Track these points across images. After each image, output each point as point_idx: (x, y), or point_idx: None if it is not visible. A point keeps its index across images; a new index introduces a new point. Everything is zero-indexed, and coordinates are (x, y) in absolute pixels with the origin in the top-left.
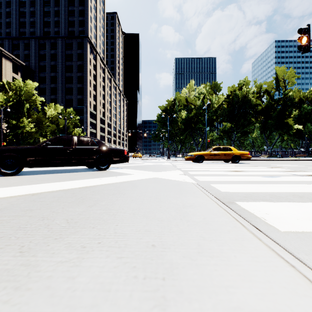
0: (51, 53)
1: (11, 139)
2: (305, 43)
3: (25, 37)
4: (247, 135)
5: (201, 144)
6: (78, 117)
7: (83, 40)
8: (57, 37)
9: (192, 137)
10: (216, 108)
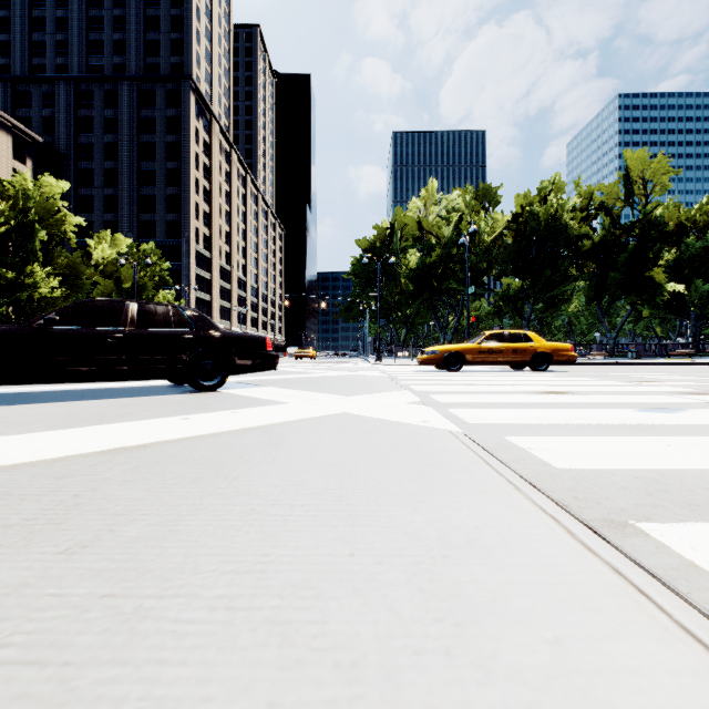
0: (106, 116)
1: (5, 314)
2: None
3: (43, 78)
4: (560, 307)
5: (454, 326)
6: (167, 263)
7: (179, 86)
8: (120, 79)
9: (434, 312)
10: (489, 245)
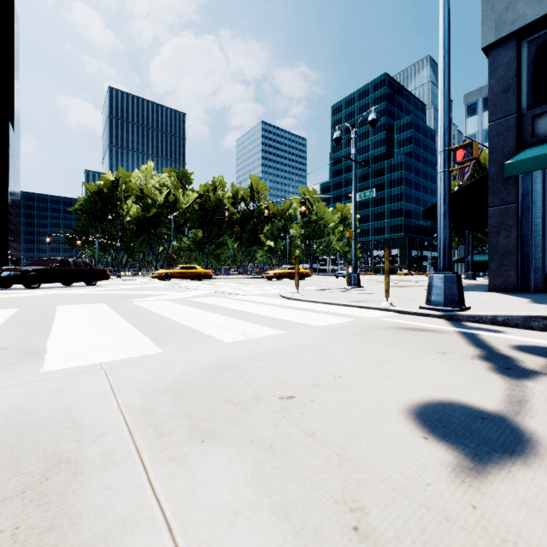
0: None
1: None
2: (228, 215)
3: None
4: (223, 248)
5: (164, 256)
6: None
7: None
8: None
9: (151, 247)
10: (185, 211)
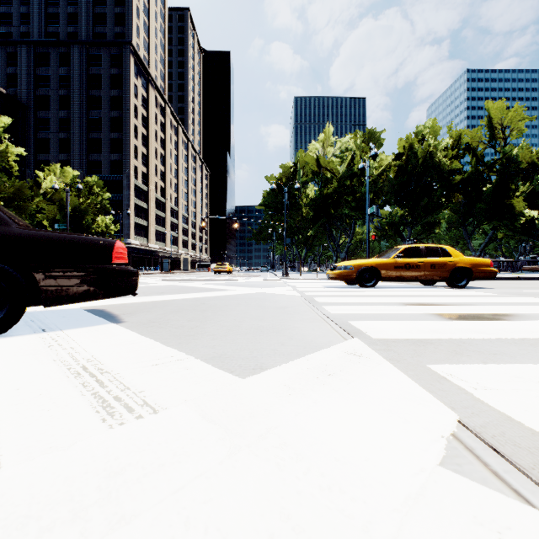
0: (60, 74)
1: None
2: None
3: (7, 41)
4: (433, 231)
5: (347, 246)
6: (106, 193)
7: (121, 50)
8: (72, 43)
9: (330, 234)
10: (376, 178)
